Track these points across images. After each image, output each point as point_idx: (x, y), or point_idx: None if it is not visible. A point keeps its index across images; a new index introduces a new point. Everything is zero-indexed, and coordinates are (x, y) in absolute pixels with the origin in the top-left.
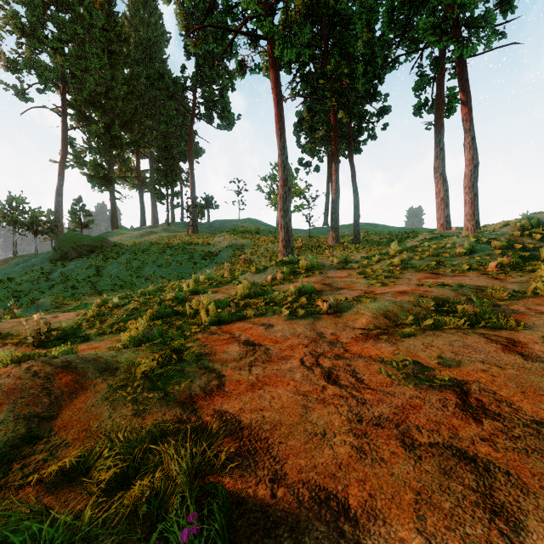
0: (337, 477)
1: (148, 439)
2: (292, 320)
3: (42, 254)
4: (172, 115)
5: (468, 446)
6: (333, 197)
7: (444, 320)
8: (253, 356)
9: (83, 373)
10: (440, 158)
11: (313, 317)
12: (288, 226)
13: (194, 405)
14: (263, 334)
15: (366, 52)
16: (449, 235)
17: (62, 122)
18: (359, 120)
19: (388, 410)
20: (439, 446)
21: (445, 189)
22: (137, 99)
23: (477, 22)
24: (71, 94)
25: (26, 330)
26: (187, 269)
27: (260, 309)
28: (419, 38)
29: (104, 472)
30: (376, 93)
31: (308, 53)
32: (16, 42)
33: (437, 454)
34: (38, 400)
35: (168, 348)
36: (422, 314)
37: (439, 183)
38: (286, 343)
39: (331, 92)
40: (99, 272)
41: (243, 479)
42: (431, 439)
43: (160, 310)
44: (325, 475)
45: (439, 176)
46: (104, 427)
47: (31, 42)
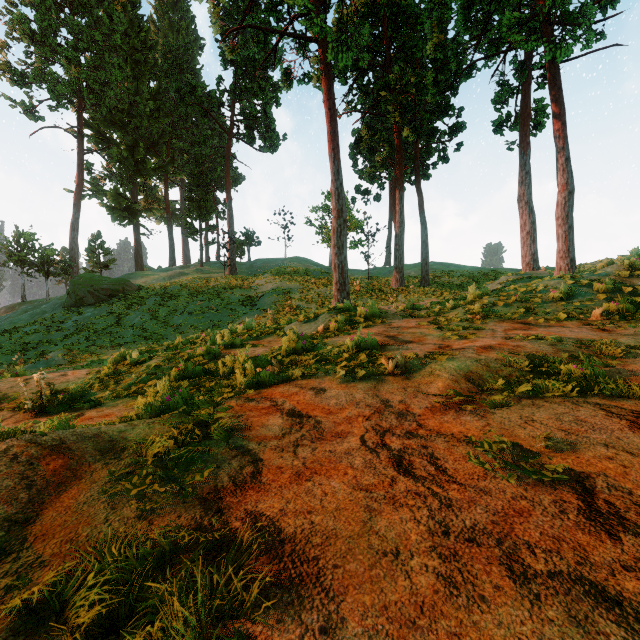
0: (418, 627)
1: (152, 557)
2: (349, 383)
3: (54, 299)
4: (207, 135)
5: (606, 579)
6: (397, 231)
7: (545, 385)
8: (300, 432)
9: (79, 455)
10: (526, 184)
11: (375, 379)
12: (343, 266)
13: (219, 504)
14: (312, 401)
15: (437, 56)
16: (537, 277)
17: (78, 145)
18: (427, 139)
19: (483, 518)
20: (564, 578)
21: (532, 221)
22: (165, 117)
23: (572, 18)
24: (89, 112)
25: (27, 391)
26: (223, 317)
27: (309, 369)
28: (501, 39)
29: (84, 614)
30: (448, 106)
31: (367, 57)
32: (24, 52)
33: (562, 591)
34: (13, 496)
35: (192, 419)
36: (514, 377)
37: (525, 213)
38: (341, 414)
39: (395, 105)
40: (120, 320)
41: (282, 628)
42: (550, 566)
43: (187, 368)
44: (401, 623)
45: (524, 205)
46: (97, 537)
47: (41, 50)
